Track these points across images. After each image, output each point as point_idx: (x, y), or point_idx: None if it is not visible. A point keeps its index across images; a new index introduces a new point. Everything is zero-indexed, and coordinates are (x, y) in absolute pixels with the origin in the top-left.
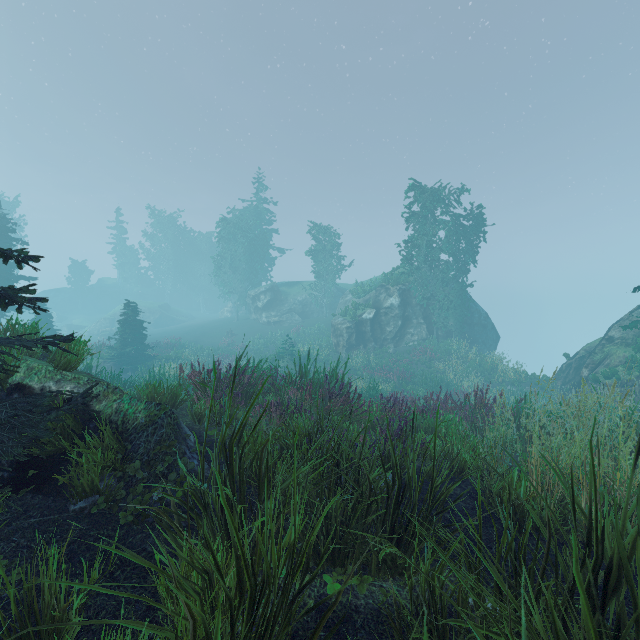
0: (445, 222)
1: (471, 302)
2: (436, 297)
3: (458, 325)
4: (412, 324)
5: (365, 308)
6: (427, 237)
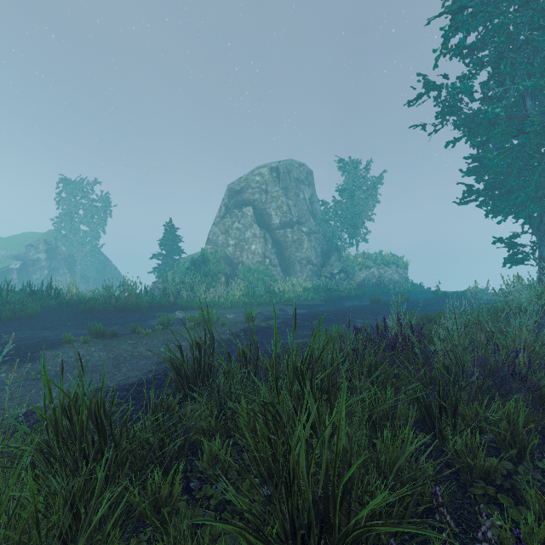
0: (85, 205)
1: (106, 259)
2: (78, 255)
3: (94, 274)
4: (58, 273)
5: (12, 261)
6: (71, 213)
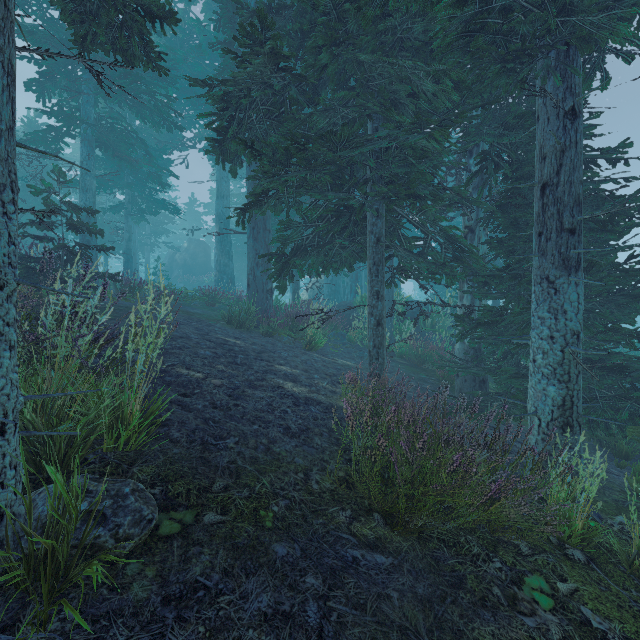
0: None
1: None
2: None
3: None
4: None
5: None
6: None
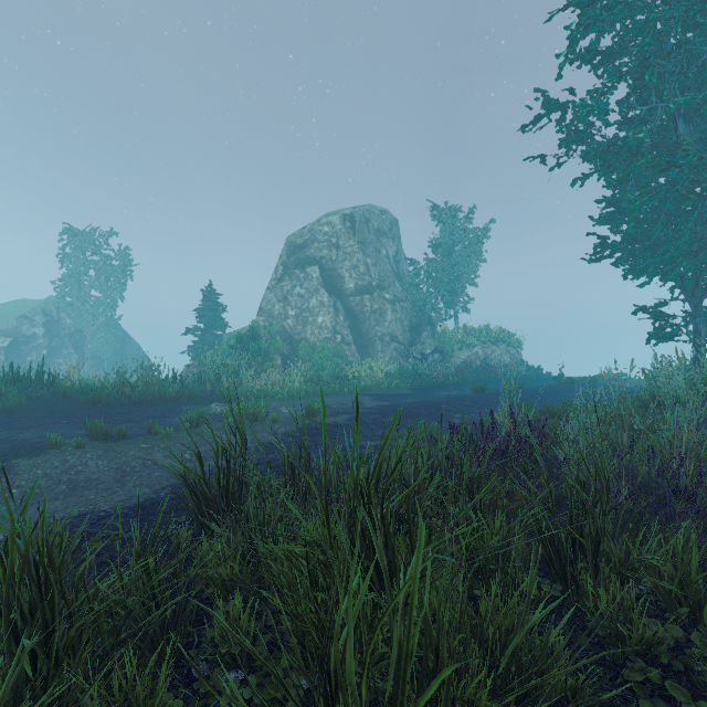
0: (97, 264)
1: (125, 335)
2: (87, 330)
3: (110, 355)
4: (61, 354)
5: None
6: (78, 274)
